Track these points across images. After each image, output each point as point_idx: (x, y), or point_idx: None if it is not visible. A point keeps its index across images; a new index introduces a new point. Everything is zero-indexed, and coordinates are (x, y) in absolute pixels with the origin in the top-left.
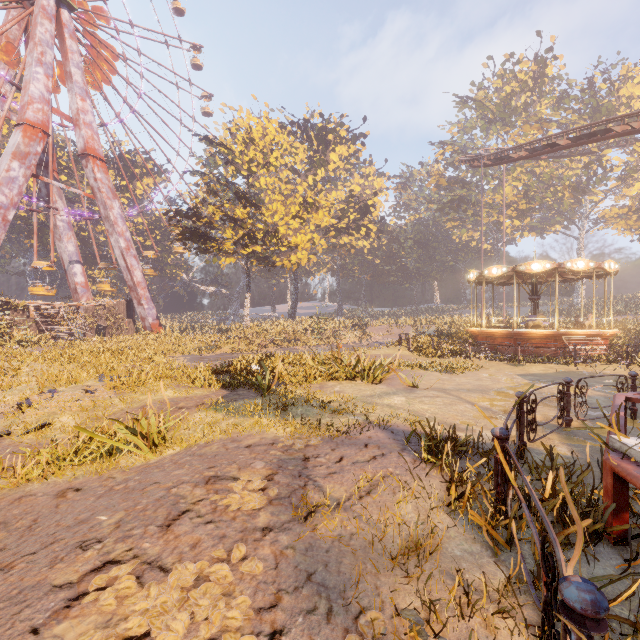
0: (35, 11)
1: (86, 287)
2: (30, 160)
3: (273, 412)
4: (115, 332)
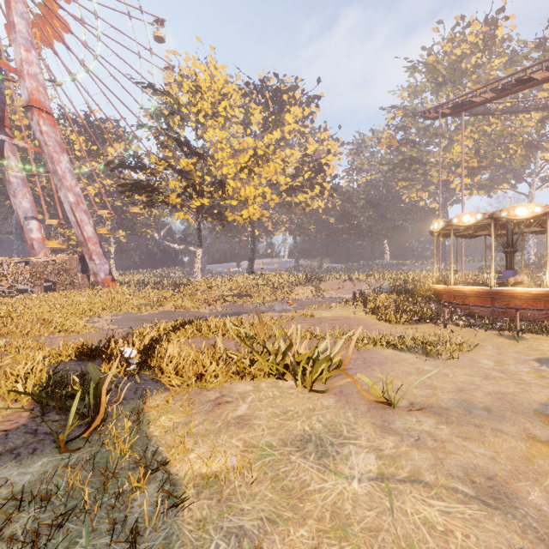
0: None
1: (43, 243)
2: None
3: None
4: (67, 287)
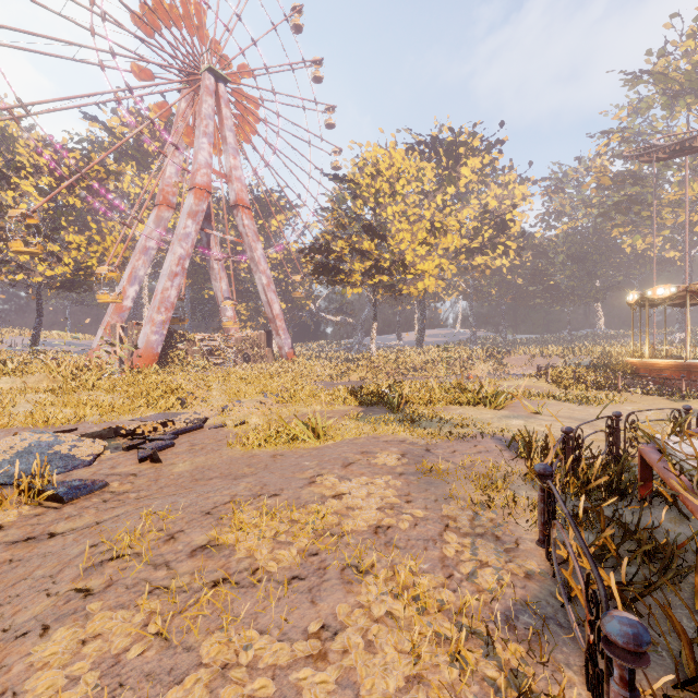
0: (201, 91)
1: (234, 320)
2: (199, 217)
3: (402, 424)
4: (258, 360)
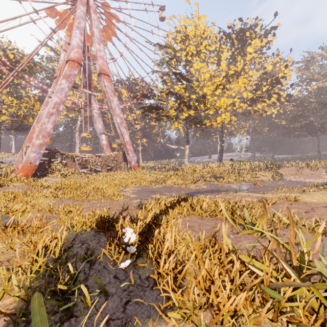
0: (77, 3)
1: (107, 146)
2: (71, 78)
3: None
4: (117, 169)
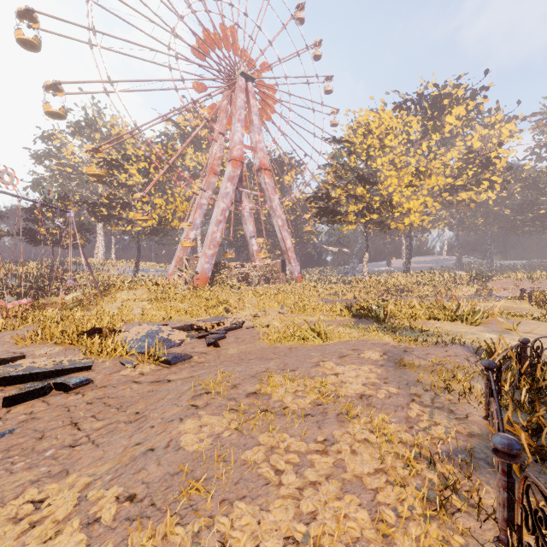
0: (236, 90)
1: (258, 252)
2: (235, 180)
3: (386, 332)
4: (275, 282)
